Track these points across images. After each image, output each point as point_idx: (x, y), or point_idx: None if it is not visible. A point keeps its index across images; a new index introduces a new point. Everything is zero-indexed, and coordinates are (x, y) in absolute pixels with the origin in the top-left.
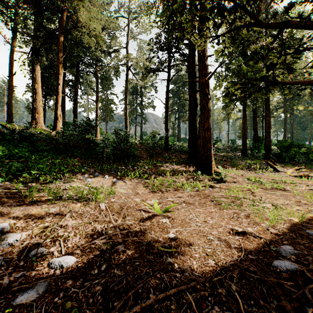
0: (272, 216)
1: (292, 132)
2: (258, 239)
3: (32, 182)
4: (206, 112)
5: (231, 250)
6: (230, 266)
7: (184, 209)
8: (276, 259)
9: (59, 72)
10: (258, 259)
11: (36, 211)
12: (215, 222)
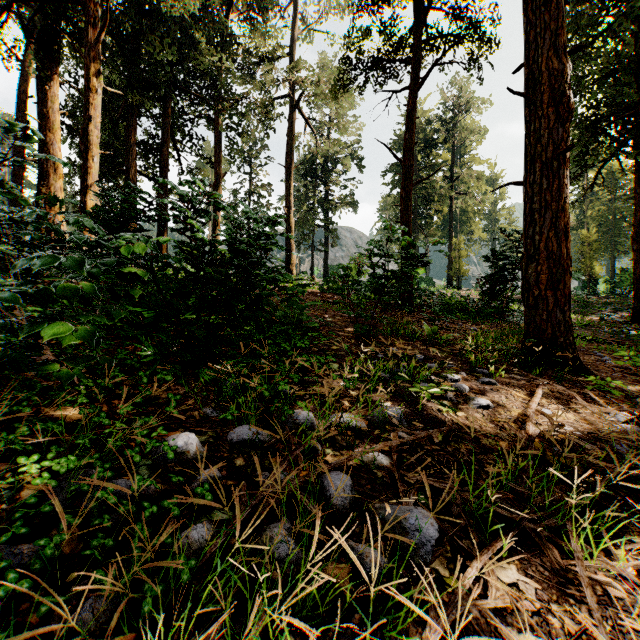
0: None
1: None
2: None
3: None
4: None
5: None
6: None
7: None
8: None
9: (91, 85)
10: None
11: None
12: None
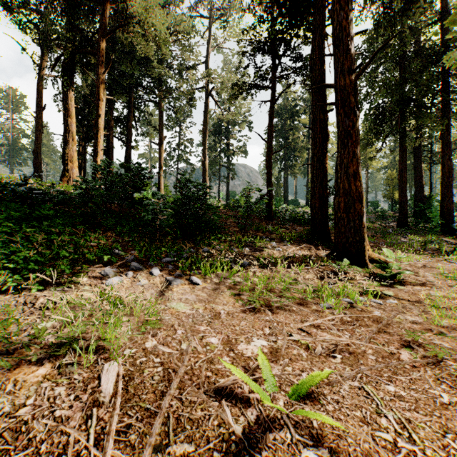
0: None
1: None
2: None
3: None
4: (351, 142)
5: None
6: None
7: (349, 385)
8: None
9: (100, 97)
10: None
11: None
12: None
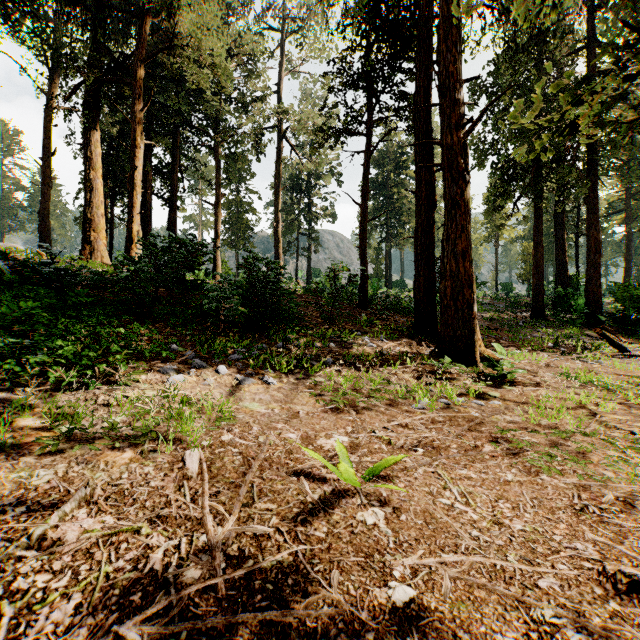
0: None
1: None
2: None
3: (28, 384)
4: (459, 214)
5: None
6: None
7: (424, 470)
8: None
9: (136, 143)
10: None
11: None
12: (534, 529)
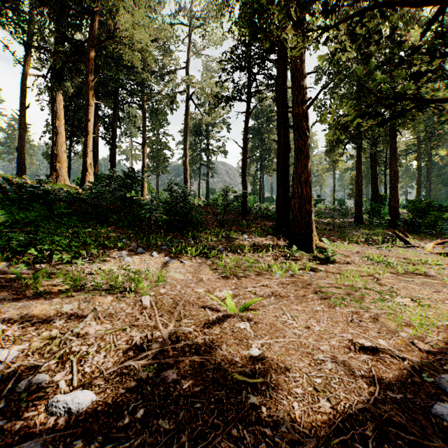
0: (416, 319)
1: (429, 189)
2: (401, 361)
3: (41, 262)
4: (303, 157)
5: (356, 381)
6: (357, 414)
7: (273, 306)
8: (437, 400)
9: (89, 103)
10: (407, 401)
11: (41, 309)
12: (325, 329)
